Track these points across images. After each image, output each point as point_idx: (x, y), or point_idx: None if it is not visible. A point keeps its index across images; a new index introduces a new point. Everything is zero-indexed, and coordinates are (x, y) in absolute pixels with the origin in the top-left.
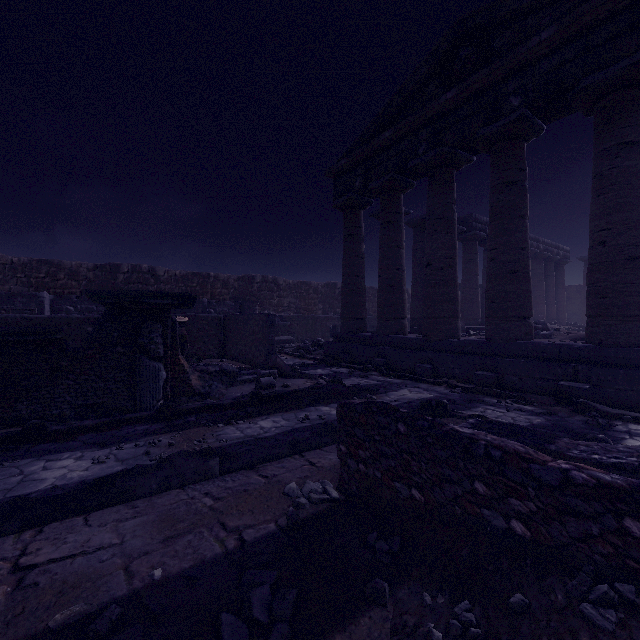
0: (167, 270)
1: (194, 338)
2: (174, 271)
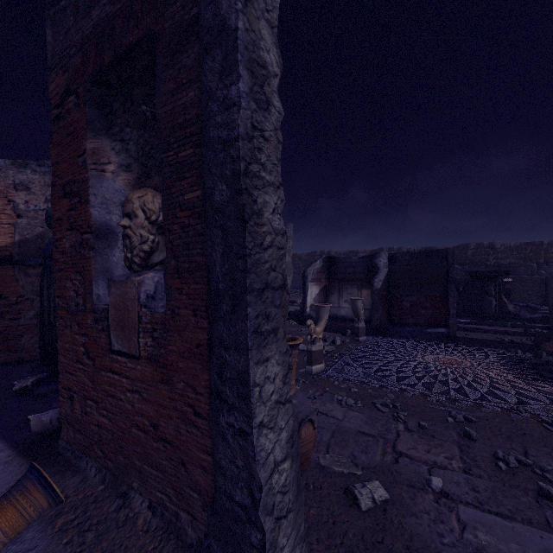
0: (503, 244)
1: (520, 291)
2: (508, 244)
